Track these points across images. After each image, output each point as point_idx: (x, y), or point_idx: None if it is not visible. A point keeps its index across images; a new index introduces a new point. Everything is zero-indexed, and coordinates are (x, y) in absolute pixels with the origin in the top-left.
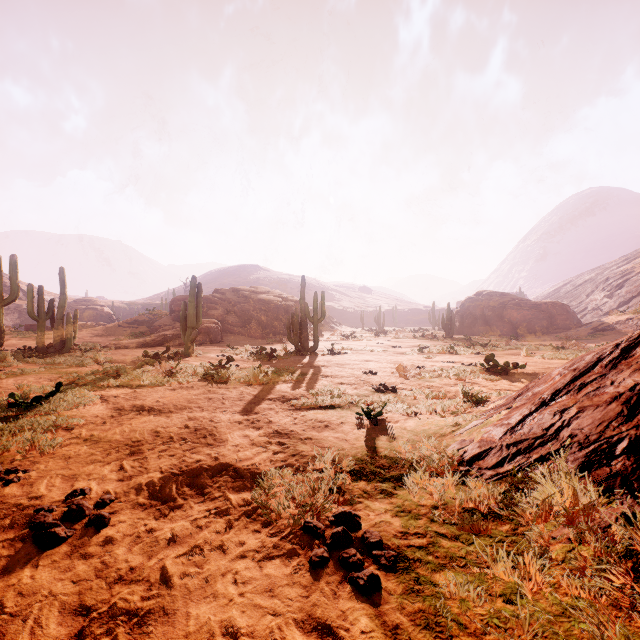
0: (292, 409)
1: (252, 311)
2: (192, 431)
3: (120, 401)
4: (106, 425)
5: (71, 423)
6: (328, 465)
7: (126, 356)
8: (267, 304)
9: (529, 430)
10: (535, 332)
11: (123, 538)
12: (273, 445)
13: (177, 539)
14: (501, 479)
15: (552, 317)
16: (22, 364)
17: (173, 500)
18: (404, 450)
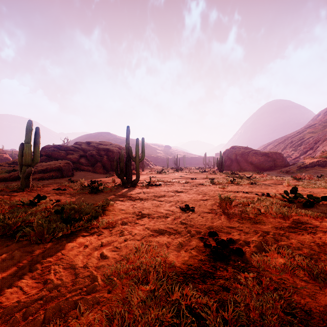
0: None
1: (98, 156)
2: None
3: None
4: None
5: None
6: None
7: None
8: (108, 151)
9: None
10: (265, 169)
11: None
12: None
13: None
14: None
15: (274, 160)
16: None
17: None
18: None
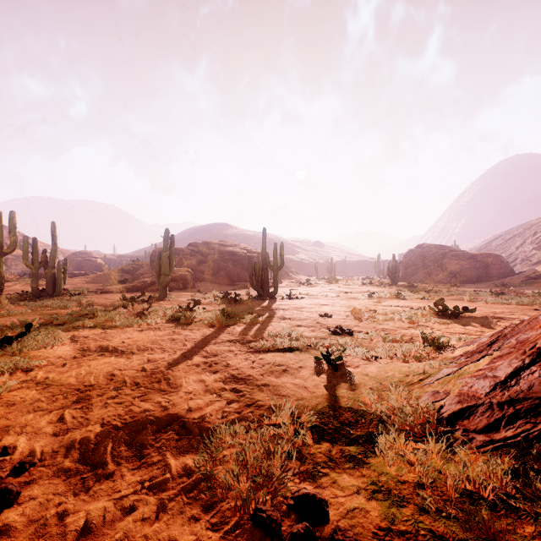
0: (251, 351)
1: (220, 261)
2: (148, 374)
3: (88, 341)
4: (65, 367)
5: (32, 364)
6: (286, 421)
7: (107, 300)
8: (233, 255)
9: (529, 387)
10: (472, 280)
11: (25, 525)
12: (228, 392)
13: (92, 529)
14: (500, 449)
15: (487, 266)
16: (14, 306)
17: (103, 465)
18: (369, 401)
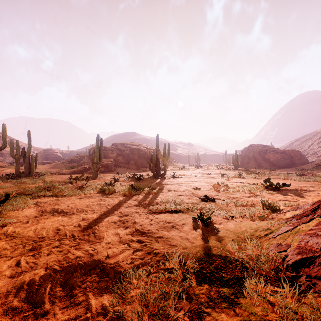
0: (150, 212)
1: (131, 155)
2: (82, 229)
3: (46, 205)
4: (28, 223)
5: (6, 221)
6: (176, 267)
7: (61, 178)
8: (139, 151)
9: None
10: (283, 166)
11: None
12: (135, 243)
13: None
14: None
15: (292, 158)
16: (3, 182)
17: (41, 305)
18: (232, 250)
